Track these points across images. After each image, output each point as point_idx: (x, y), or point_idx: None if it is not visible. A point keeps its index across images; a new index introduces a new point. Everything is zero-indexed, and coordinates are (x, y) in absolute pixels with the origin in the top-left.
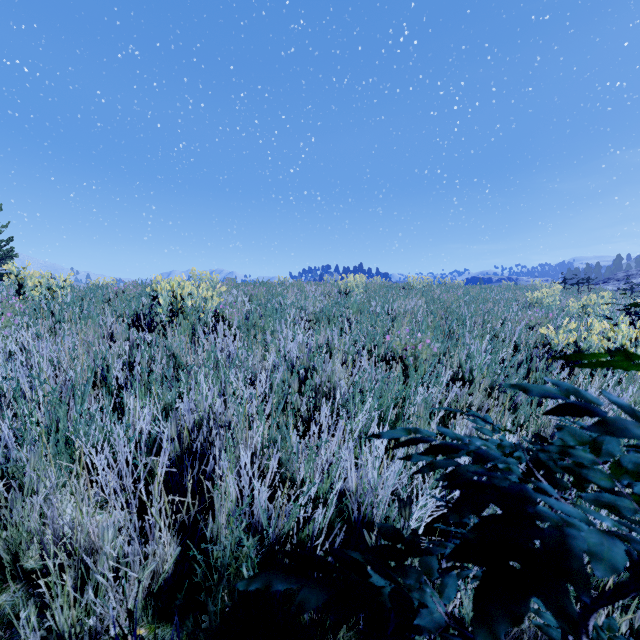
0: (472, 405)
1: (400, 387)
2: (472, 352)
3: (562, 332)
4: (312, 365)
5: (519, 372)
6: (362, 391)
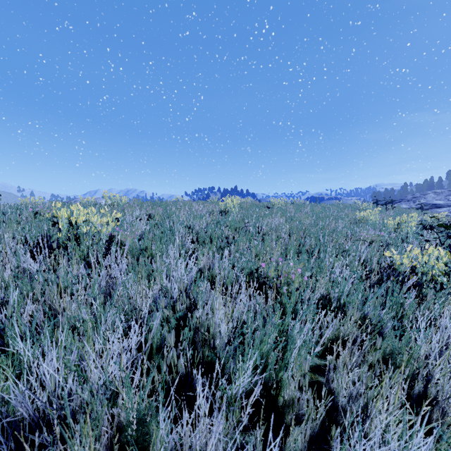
0: (343, 336)
1: (277, 321)
2: (336, 277)
3: (406, 256)
4: (193, 297)
5: (379, 298)
6: (241, 325)
